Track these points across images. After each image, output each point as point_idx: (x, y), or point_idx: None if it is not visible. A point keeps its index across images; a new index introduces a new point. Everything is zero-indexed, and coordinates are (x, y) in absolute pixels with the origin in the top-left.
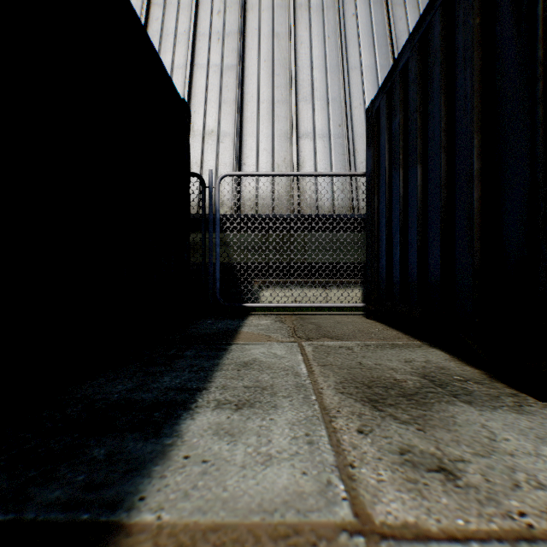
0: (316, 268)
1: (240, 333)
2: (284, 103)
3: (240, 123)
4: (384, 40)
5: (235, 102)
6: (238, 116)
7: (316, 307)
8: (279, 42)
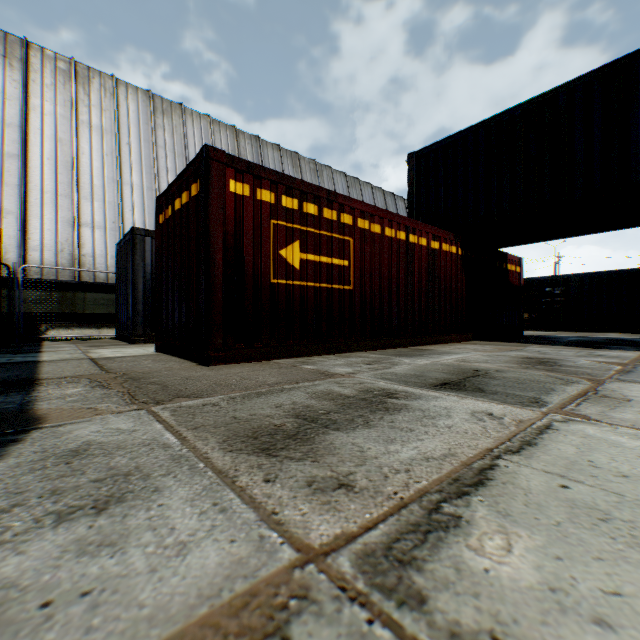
0: (95, 316)
1: (45, 344)
2: (68, 197)
3: (26, 205)
4: (150, 169)
5: (20, 187)
6: (23, 200)
7: (88, 336)
8: (64, 146)
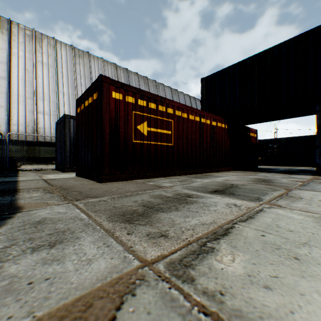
0: (45, 158)
1: (20, 172)
2: (31, 99)
3: (10, 103)
4: (73, 85)
5: (7, 93)
6: (9, 100)
7: (42, 168)
8: (29, 73)
